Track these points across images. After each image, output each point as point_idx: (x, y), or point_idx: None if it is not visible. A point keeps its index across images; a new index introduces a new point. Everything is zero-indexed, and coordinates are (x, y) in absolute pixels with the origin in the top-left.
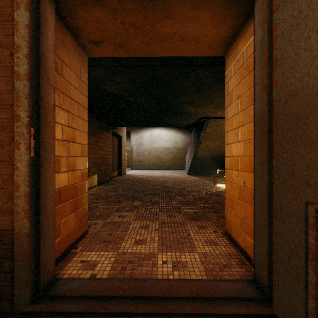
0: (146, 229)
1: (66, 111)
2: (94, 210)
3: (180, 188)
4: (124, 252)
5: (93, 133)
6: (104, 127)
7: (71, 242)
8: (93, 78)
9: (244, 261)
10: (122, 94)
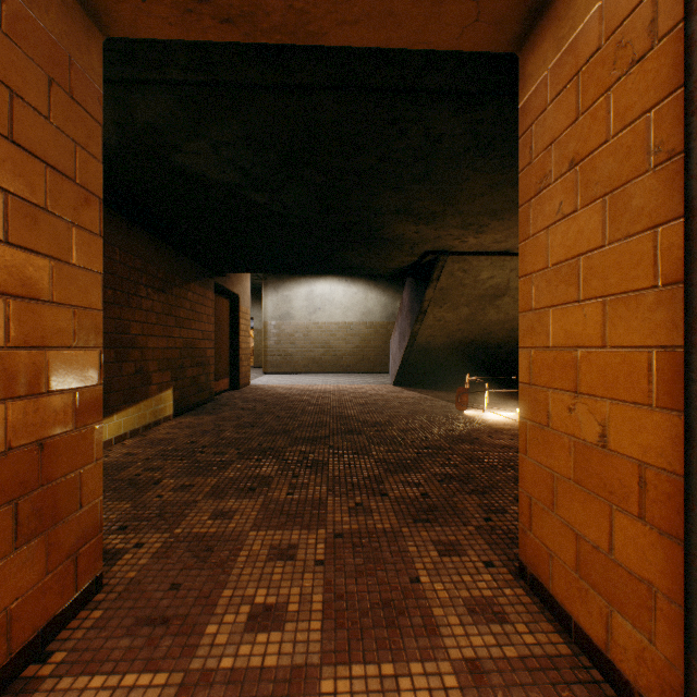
0: (288, 561)
1: None
2: (147, 494)
3: (378, 422)
4: (209, 668)
5: (160, 285)
6: (193, 273)
7: (21, 644)
8: (142, 127)
9: (607, 693)
10: (232, 180)
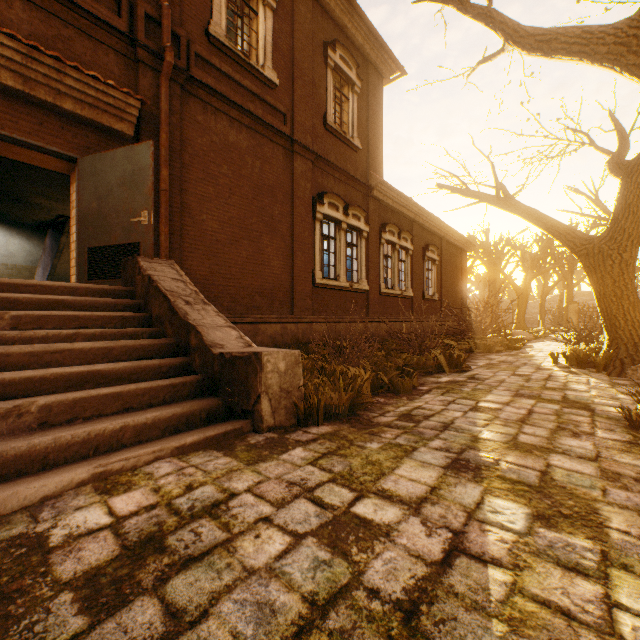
0: None
1: None
2: None
3: None
4: None
5: None
6: None
7: None
8: None
9: None
10: None
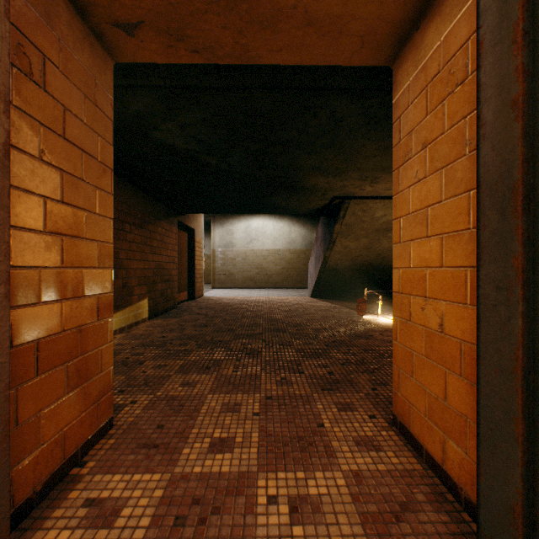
0: (234, 413)
1: (57, 167)
2: (135, 370)
3: (298, 323)
4: (186, 472)
5: (139, 223)
6: (162, 214)
7: (69, 454)
8: (132, 114)
9: (442, 491)
10: (192, 148)
